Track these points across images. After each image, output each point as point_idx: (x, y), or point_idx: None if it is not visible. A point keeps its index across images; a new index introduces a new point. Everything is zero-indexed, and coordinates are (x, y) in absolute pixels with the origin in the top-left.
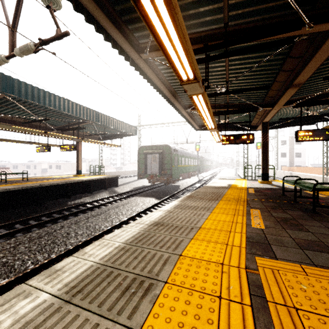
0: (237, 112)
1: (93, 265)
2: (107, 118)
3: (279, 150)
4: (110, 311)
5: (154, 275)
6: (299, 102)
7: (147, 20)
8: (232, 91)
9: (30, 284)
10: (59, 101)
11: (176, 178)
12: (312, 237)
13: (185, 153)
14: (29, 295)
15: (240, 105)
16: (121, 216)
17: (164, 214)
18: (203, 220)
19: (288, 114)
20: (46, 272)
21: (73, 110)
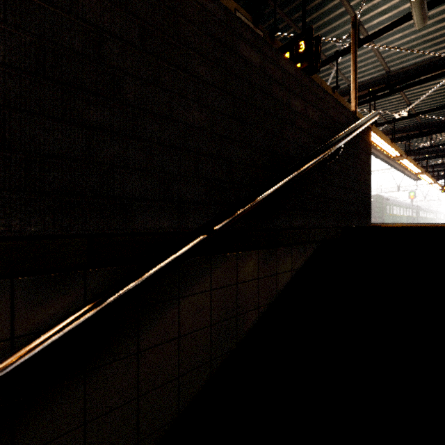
0: None
1: None
2: None
3: None
4: None
5: None
6: None
7: (409, 169)
8: None
9: None
10: None
11: None
12: None
13: (397, 202)
14: None
15: None
16: None
17: None
18: None
19: None
20: None
21: None
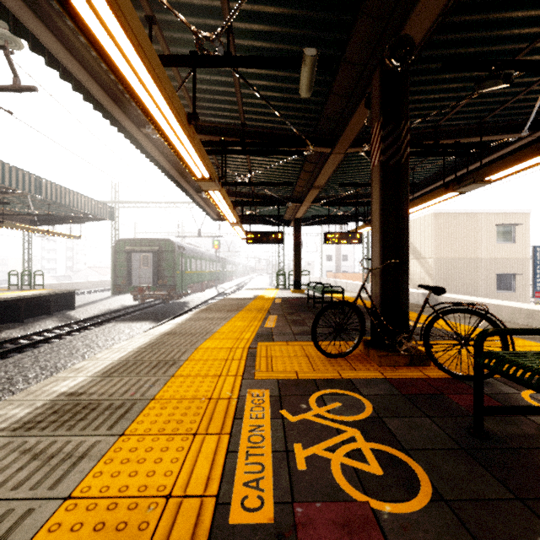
0: (264, 205)
1: (115, 362)
2: (58, 189)
3: (324, 251)
4: (147, 374)
5: (176, 359)
6: (326, 201)
7: (166, 138)
8: (255, 183)
9: (58, 376)
10: None
11: (183, 291)
12: (307, 329)
13: (197, 253)
14: (65, 380)
15: (267, 196)
16: (96, 348)
17: (175, 326)
18: (219, 327)
19: (322, 211)
20: (67, 371)
21: None
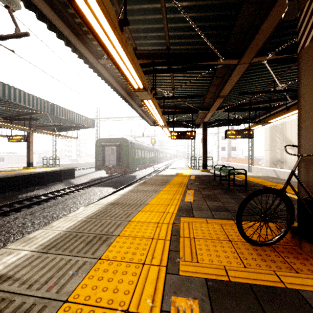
0: (183, 113)
1: (61, 232)
2: (63, 110)
3: (220, 145)
4: (78, 253)
5: (110, 233)
6: (227, 108)
7: (105, 48)
8: (177, 96)
9: (9, 248)
10: (9, 90)
11: (133, 169)
12: (220, 204)
13: (142, 146)
14: (11, 253)
15: (185, 107)
16: (79, 204)
17: (120, 197)
18: (150, 199)
19: (222, 116)
20: (21, 240)
21: (25, 101)
